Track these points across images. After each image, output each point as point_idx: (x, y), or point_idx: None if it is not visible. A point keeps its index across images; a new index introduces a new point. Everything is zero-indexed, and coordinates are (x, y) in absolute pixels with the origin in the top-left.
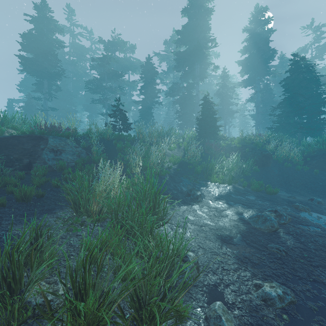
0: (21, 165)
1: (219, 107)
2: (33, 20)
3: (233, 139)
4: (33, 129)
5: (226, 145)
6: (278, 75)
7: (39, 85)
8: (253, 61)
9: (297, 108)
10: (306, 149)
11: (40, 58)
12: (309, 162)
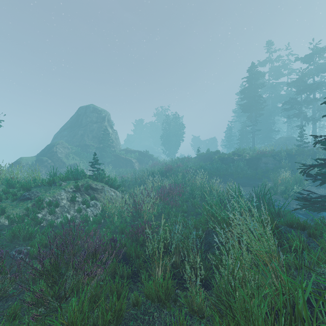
0: (253, 169)
1: None
2: (247, 80)
3: None
4: (255, 153)
5: None
6: None
7: (249, 118)
8: None
9: None
10: None
11: (250, 101)
12: None
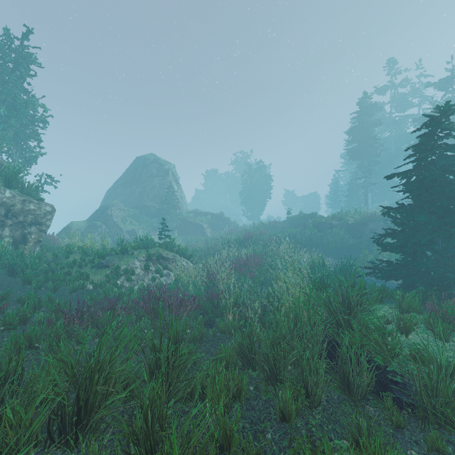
0: (357, 237)
1: None
2: (356, 117)
3: None
4: (361, 217)
5: None
6: None
7: (360, 167)
8: None
9: None
10: None
11: (361, 145)
12: None
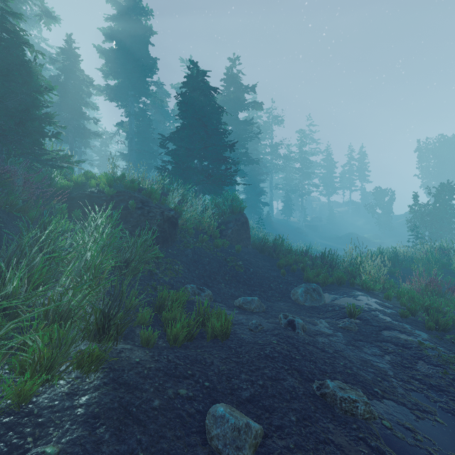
0: None
1: (58, 113)
2: None
3: (93, 175)
4: None
5: (74, 186)
6: (159, 102)
7: None
8: (125, 62)
9: (202, 144)
10: (215, 211)
11: None
12: (225, 232)
